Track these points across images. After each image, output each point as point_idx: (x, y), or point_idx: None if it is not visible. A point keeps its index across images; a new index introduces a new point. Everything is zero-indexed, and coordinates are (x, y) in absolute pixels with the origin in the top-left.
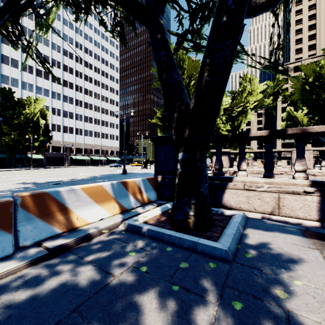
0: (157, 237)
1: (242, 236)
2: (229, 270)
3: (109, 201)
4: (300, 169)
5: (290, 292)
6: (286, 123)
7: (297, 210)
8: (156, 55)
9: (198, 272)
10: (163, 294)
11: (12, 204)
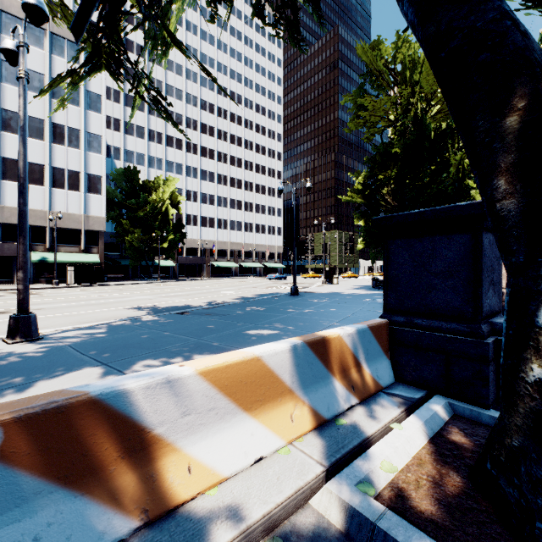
0: None
1: None
2: None
3: (278, 399)
4: None
5: None
6: None
7: None
8: None
9: None
10: None
11: None
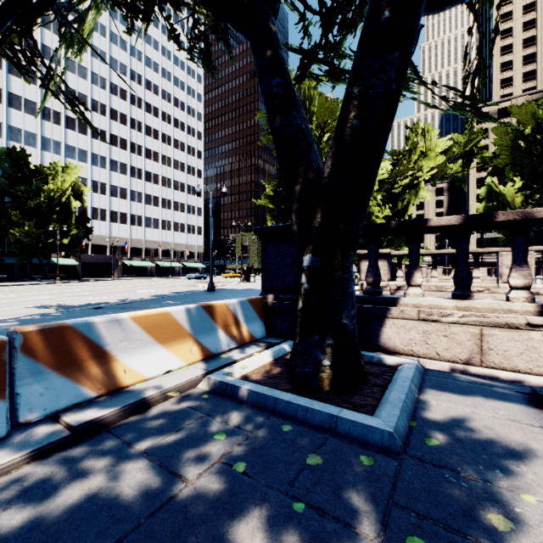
0: (266, 405)
1: (418, 404)
2: (397, 471)
3: (182, 339)
4: (520, 284)
5: (516, 518)
6: (485, 205)
7: (515, 358)
8: (263, 85)
9: (340, 475)
10: (275, 520)
11: (6, 347)
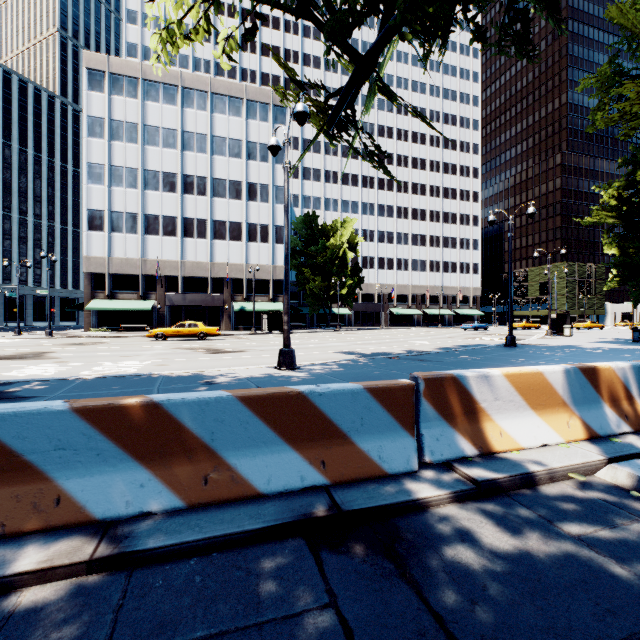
0: None
1: None
2: None
3: (555, 408)
4: None
5: None
6: None
7: None
8: None
9: None
10: None
11: (414, 390)
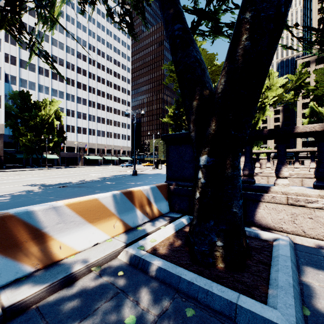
0: (170, 282)
1: (302, 285)
2: None
3: (107, 218)
4: None
5: None
6: (308, 120)
7: None
8: (168, 31)
9: None
10: None
11: None
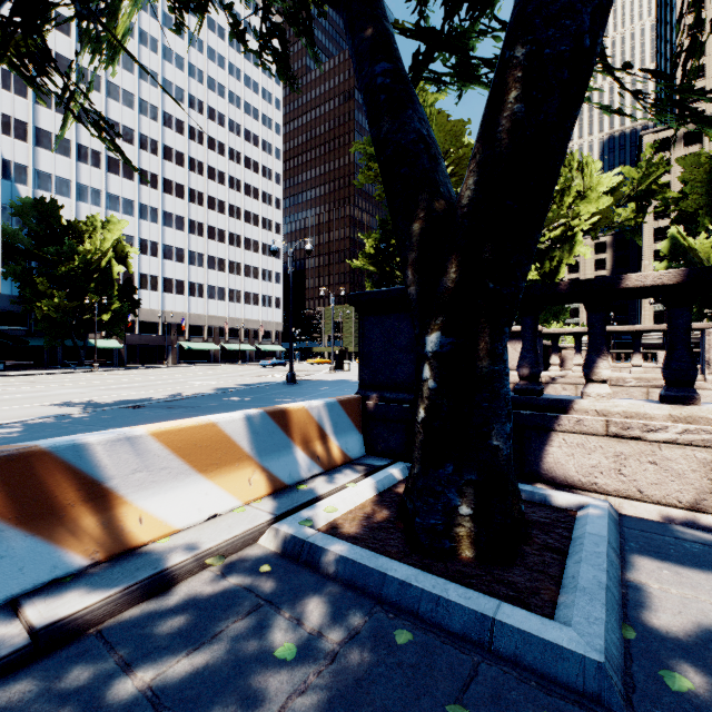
0: (366, 585)
1: (626, 588)
2: None
3: (236, 465)
4: None
5: None
6: (667, 265)
7: None
8: (362, 75)
9: None
10: None
11: None
